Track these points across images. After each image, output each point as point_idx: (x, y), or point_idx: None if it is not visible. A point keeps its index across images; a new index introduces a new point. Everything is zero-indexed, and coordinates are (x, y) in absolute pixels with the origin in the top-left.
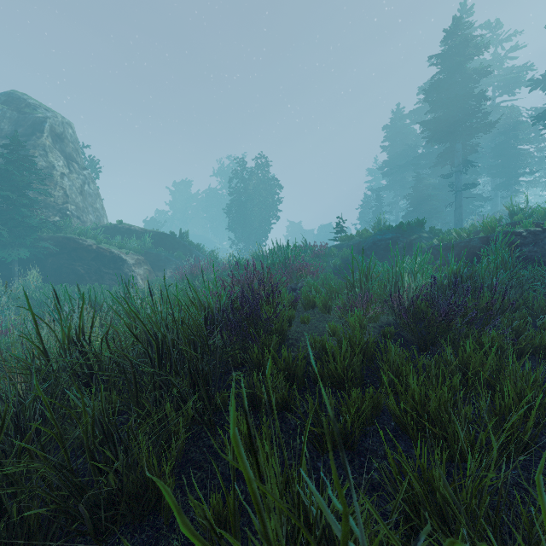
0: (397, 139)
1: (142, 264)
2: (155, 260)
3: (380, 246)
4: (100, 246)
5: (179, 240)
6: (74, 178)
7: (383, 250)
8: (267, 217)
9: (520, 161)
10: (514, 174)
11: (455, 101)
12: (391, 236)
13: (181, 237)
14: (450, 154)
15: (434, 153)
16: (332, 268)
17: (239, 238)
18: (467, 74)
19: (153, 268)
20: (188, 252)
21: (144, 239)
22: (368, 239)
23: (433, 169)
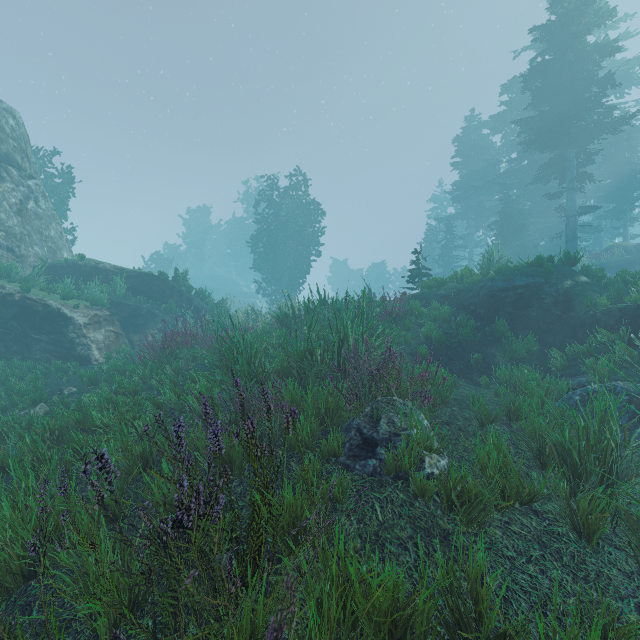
0: (471, 154)
1: (104, 323)
2: (131, 316)
3: (504, 300)
4: (27, 295)
5: (172, 284)
6: (7, 189)
7: (512, 307)
8: (305, 252)
9: (637, 181)
10: (630, 197)
11: (571, 87)
12: (525, 282)
13: (175, 280)
14: (559, 165)
15: (525, 170)
16: (422, 342)
17: (267, 280)
18: (583, 53)
19: (126, 328)
20: (187, 303)
21: (114, 283)
22: (478, 286)
23: (526, 189)
